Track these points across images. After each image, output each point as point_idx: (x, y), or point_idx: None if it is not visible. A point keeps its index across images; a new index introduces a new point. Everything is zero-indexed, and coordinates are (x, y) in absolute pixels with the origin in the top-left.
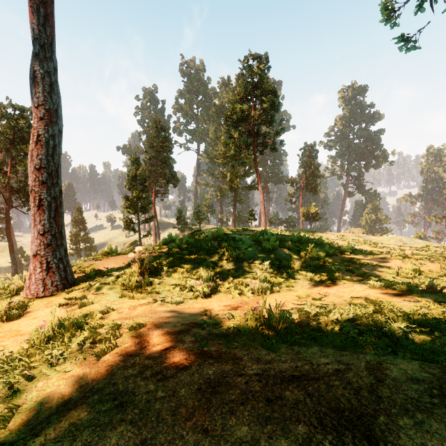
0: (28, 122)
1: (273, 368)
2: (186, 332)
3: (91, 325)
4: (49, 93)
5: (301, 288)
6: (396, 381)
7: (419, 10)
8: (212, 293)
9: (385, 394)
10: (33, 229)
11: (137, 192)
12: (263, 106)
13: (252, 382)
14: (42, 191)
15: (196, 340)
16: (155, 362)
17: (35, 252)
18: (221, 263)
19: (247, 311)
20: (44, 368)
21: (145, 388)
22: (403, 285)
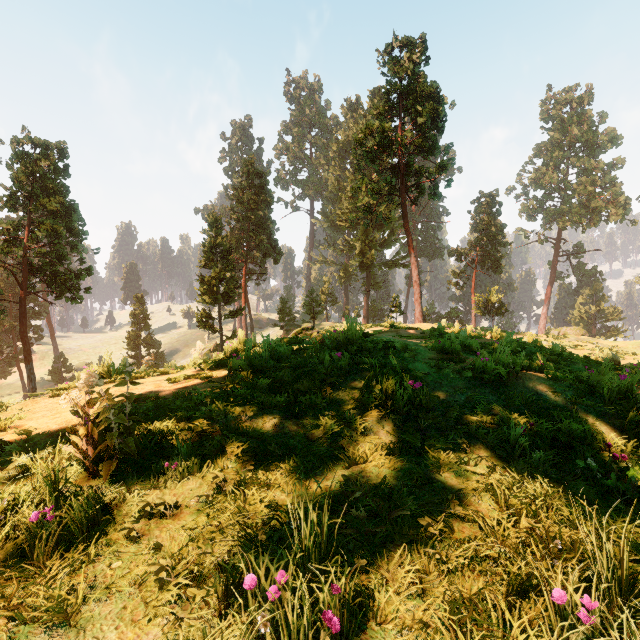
0: (55, 165)
1: None
2: None
3: None
4: None
5: None
6: None
7: None
8: None
9: None
10: None
11: (217, 271)
12: (419, 122)
13: None
14: None
15: None
16: None
17: None
18: (363, 417)
19: None
20: None
21: None
22: None
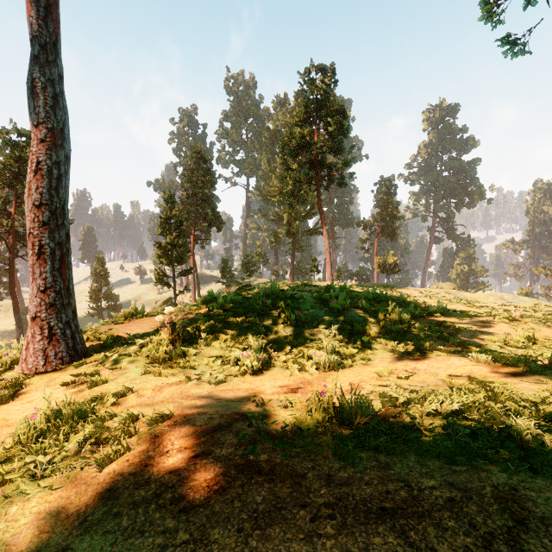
0: None
1: (352, 495)
2: (226, 428)
3: (99, 414)
4: (52, 108)
5: (381, 361)
6: (546, 524)
7: (529, 3)
8: (264, 368)
9: (533, 548)
10: (32, 284)
11: (172, 238)
12: (329, 130)
13: (321, 519)
14: (43, 235)
15: (240, 442)
16: (179, 477)
17: (34, 314)
18: (276, 327)
19: (311, 396)
20: (24, 481)
21: (160, 524)
22: (518, 359)
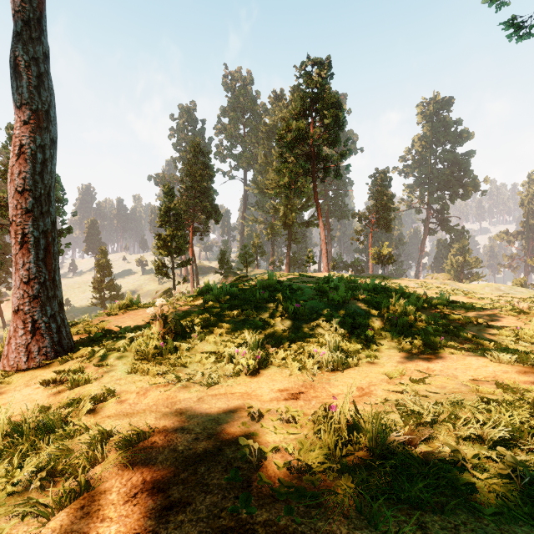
0: None
1: None
2: (214, 457)
3: (67, 429)
4: (36, 88)
5: (388, 360)
6: None
7: None
8: (261, 366)
9: None
10: (14, 275)
11: (171, 230)
12: (325, 123)
13: None
14: (26, 223)
15: (230, 484)
16: None
17: (17, 307)
18: (274, 320)
19: (318, 411)
20: None
21: None
22: None
